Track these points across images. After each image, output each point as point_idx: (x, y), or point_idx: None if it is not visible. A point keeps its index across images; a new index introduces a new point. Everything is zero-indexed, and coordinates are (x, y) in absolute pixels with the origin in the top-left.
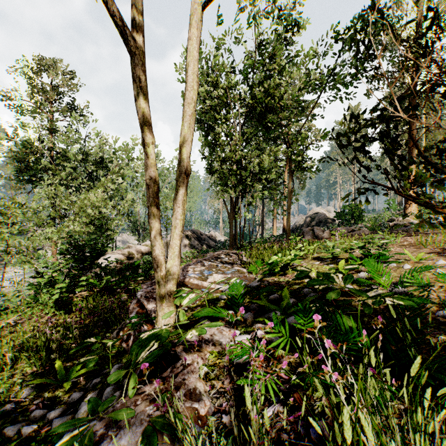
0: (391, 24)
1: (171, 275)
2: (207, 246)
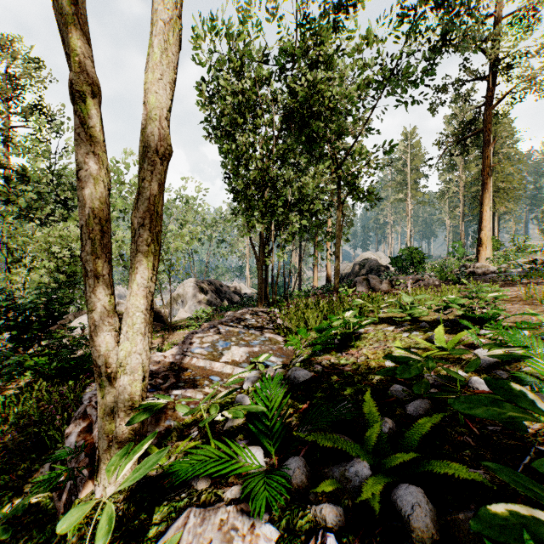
0: None
1: (126, 374)
2: (229, 301)
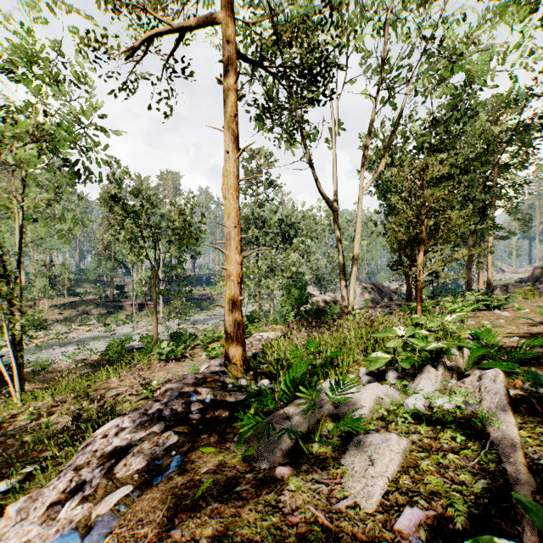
0: None
1: (350, 305)
2: (388, 299)
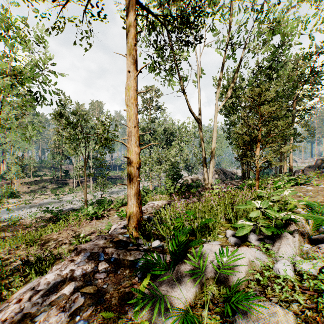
0: None
1: (209, 182)
2: (230, 178)
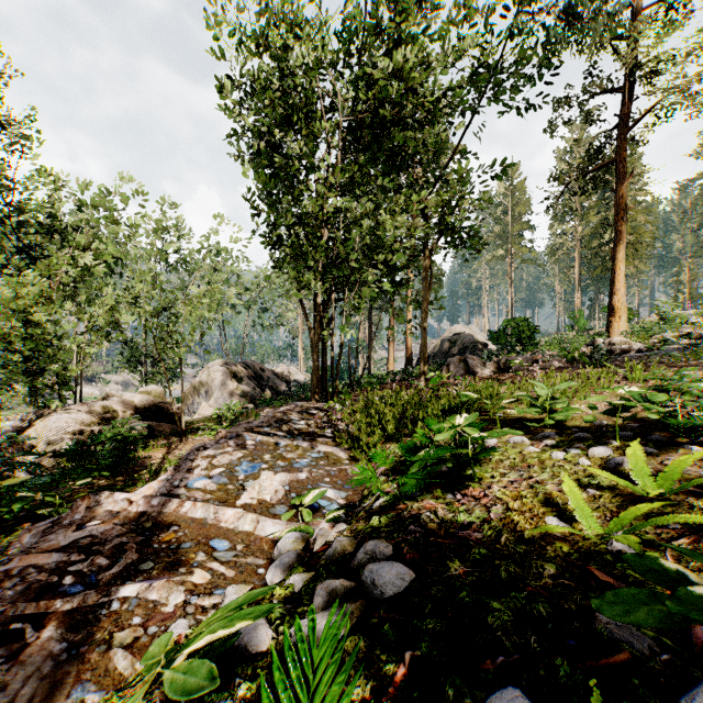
0: None
1: None
2: (272, 391)
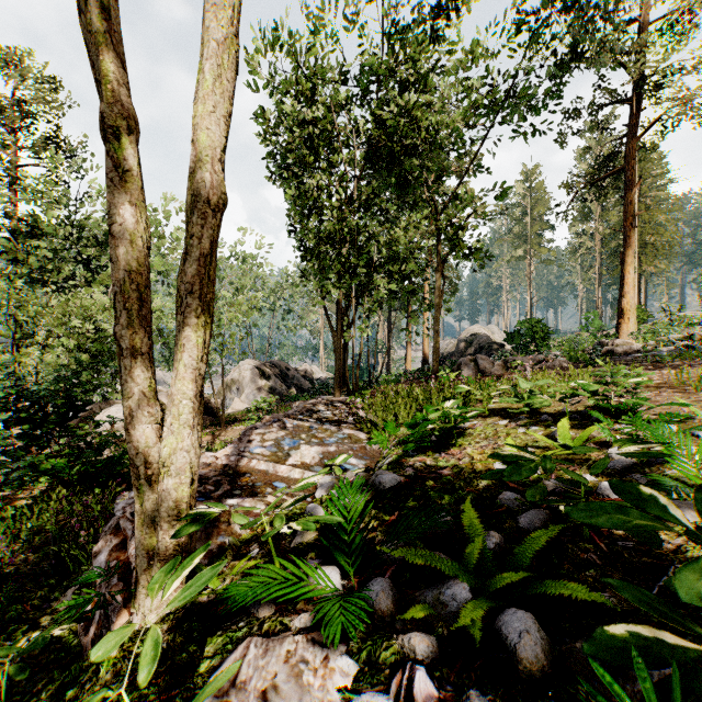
0: (617, 0)
1: (170, 476)
2: (297, 388)
